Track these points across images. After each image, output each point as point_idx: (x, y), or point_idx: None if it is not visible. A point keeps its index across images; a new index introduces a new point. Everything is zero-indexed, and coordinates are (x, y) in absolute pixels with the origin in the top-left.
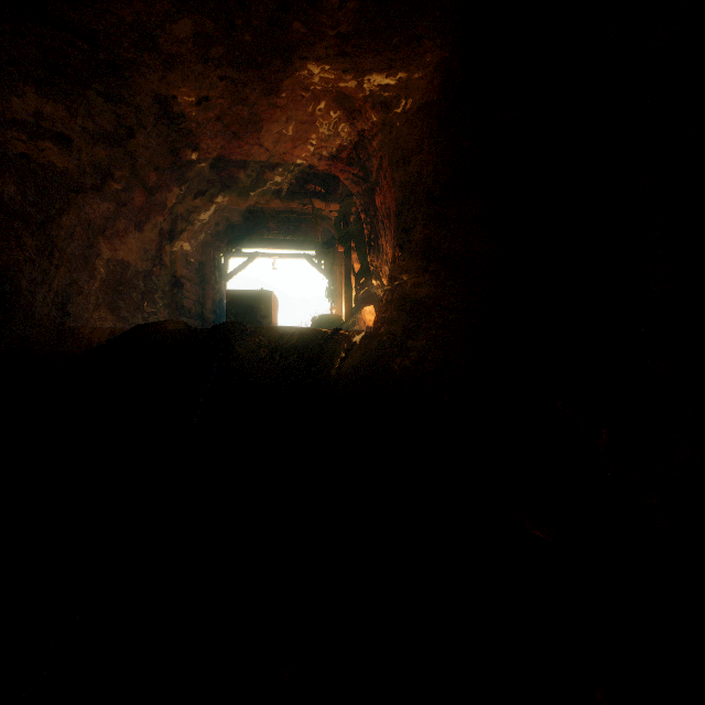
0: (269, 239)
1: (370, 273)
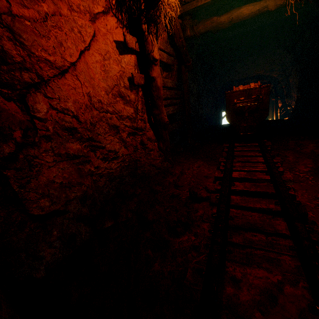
0: None
1: (286, 105)
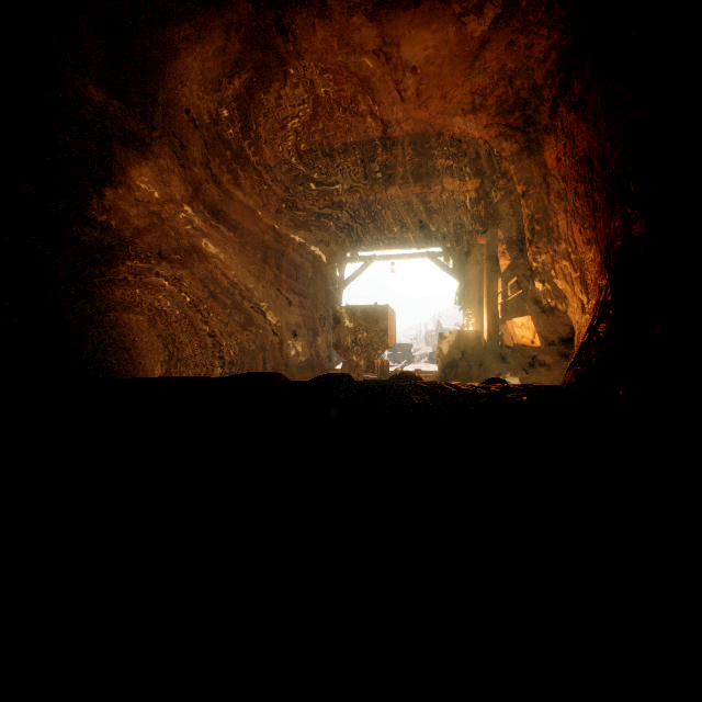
0: (386, 239)
1: (530, 272)
